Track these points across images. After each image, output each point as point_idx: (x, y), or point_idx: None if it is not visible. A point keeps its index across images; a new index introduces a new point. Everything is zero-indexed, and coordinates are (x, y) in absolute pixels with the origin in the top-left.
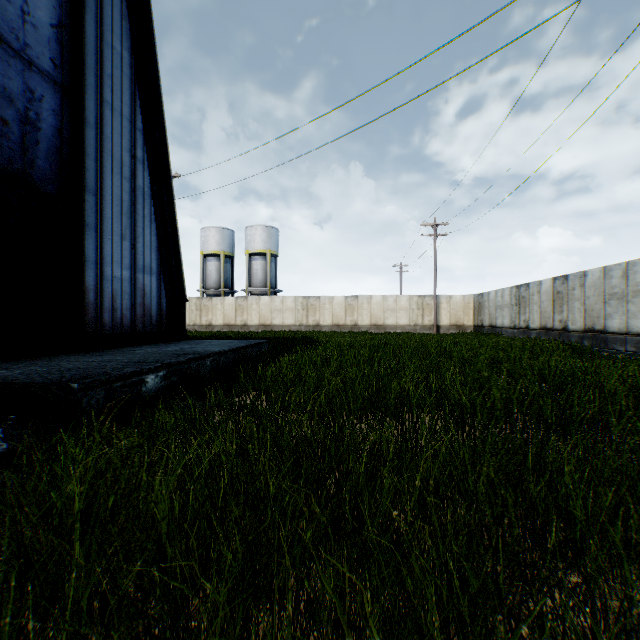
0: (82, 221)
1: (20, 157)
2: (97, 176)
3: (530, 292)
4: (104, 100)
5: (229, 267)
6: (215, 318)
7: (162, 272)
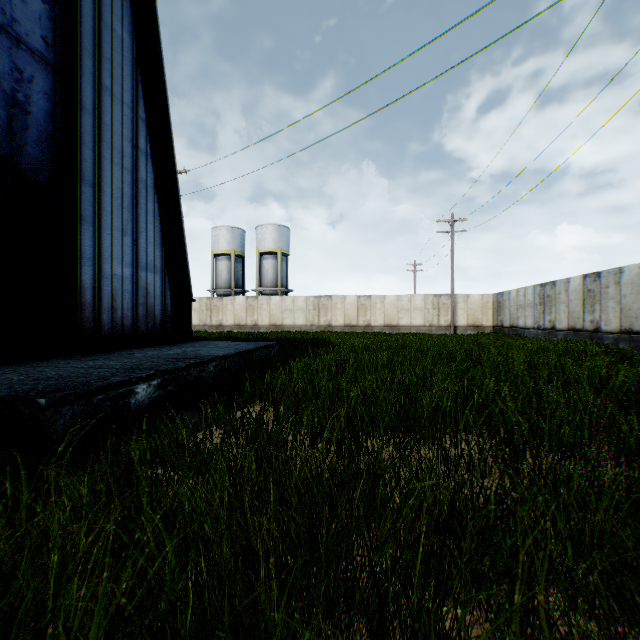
0: (77, 214)
1: (6, 142)
2: (95, 166)
3: (556, 290)
4: (103, 85)
5: (240, 267)
6: (225, 318)
7: (167, 270)
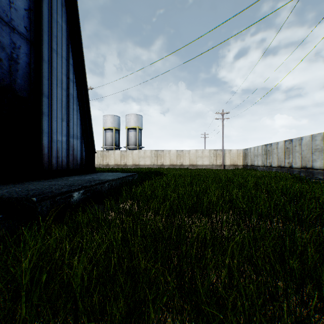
0: (41, 111)
1: (8, 78)
2: (49, 88)
3: (272, 148)
4: (52, 48)
5: (117, 135)
6: (110, 161)
7: (83, 138)
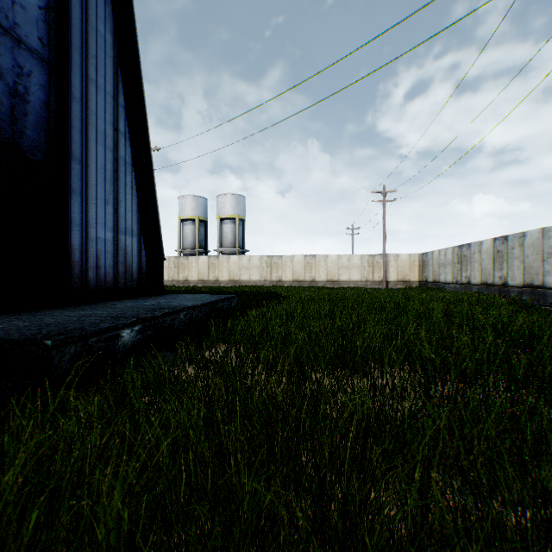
0: (68, 187)
1: (9, 127)
2: (82, 146)
3: (471, 251)
4: (89, 78)
5: (203, 230)
6: (191, 274)
7: (142, 234)
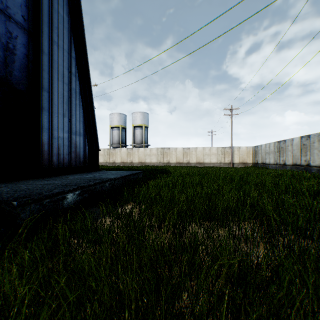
0: (40, 106)
1: (3, 69)
2: (49, 82)
3: (286, 144)
4: (53, 40)
5: (124, 133)
6: (116, 159)
7: (86, 134)
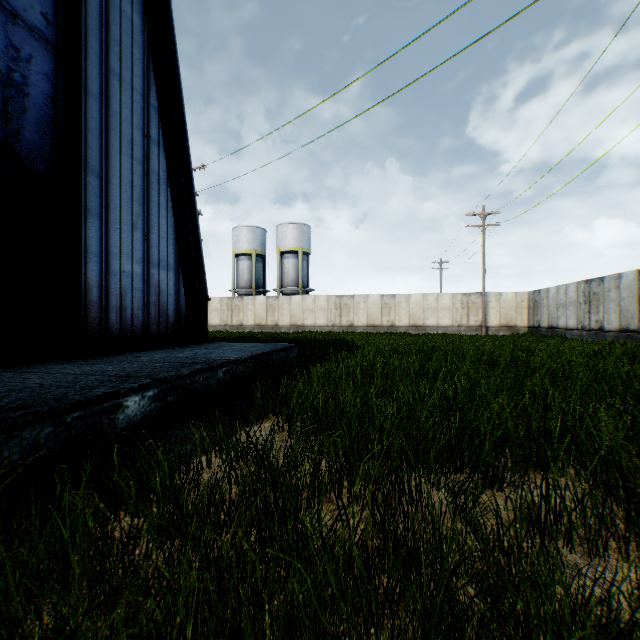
0: (81, 206)
1: (1, 126)
2: (101, 155)
3: (604, 287)
4: (110, 69)
5: (261, 266)
6: (246, 318)
7: (180, 267)
